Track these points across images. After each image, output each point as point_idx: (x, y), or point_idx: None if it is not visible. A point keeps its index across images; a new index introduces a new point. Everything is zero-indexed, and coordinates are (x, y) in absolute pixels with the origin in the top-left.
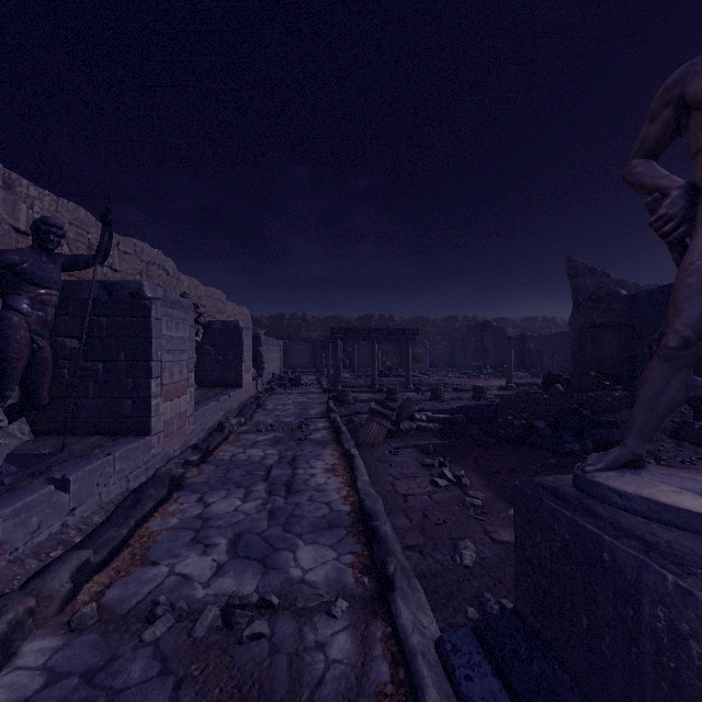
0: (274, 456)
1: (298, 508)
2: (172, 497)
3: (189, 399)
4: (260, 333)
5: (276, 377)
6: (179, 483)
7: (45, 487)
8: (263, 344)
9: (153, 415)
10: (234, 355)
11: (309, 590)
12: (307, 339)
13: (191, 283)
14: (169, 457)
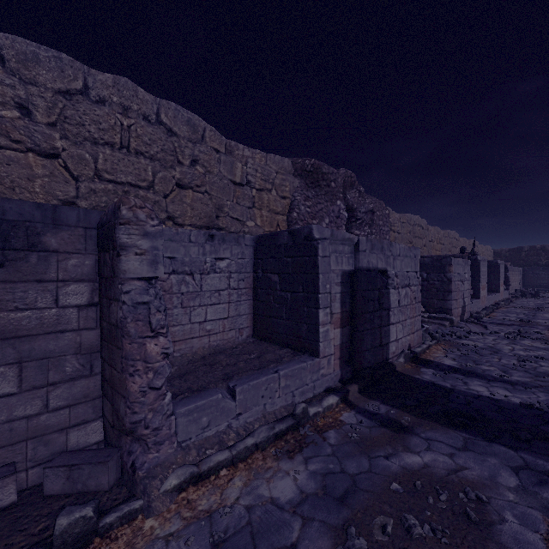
0: (525, 312)
1: (537, 318)
2: (493, 312)
3: (485, 292)
4: (507, 265)
5: (518, 292)
6: (493, 311)
7: (470, 301)
8: (508, 271)
9: (480, 293)
10: (494, 277)
11: (540, 322)
12: (546, 265)
13: (463, 241)
14: (482, 308)
